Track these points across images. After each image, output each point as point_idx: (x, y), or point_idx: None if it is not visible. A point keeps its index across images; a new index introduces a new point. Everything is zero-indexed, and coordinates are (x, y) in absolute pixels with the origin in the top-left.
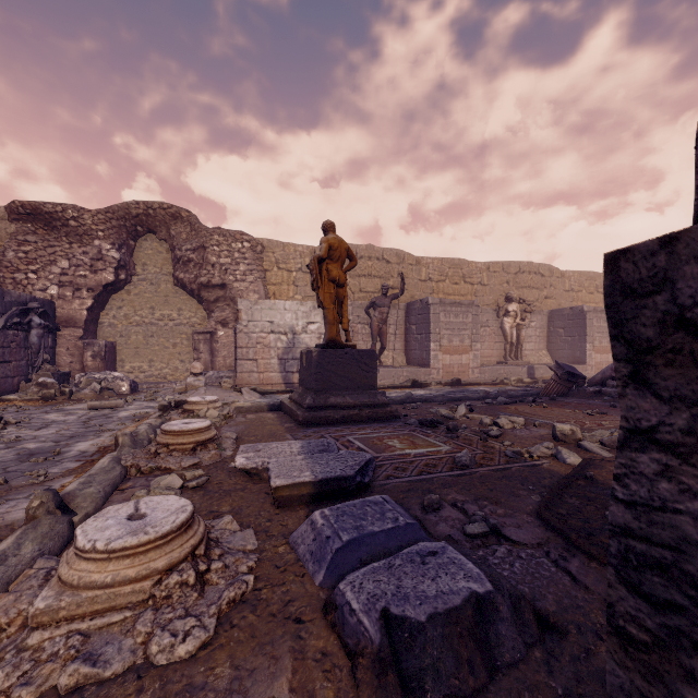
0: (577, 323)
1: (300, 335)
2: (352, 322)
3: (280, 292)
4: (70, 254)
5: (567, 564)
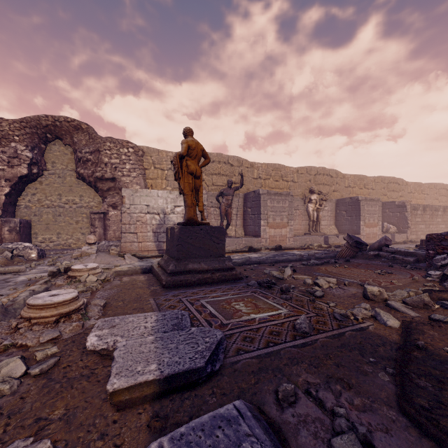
0: (354, 207)
1: (169, 215)
2: (207, 206)
3: (156, 185)
4: None
5: None
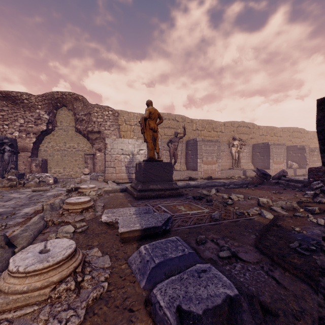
0: (266, 150)
1: (136, 155)
2: (161, 149)
3: (126, 135)
4: (24, 116)
5: (273, 273)
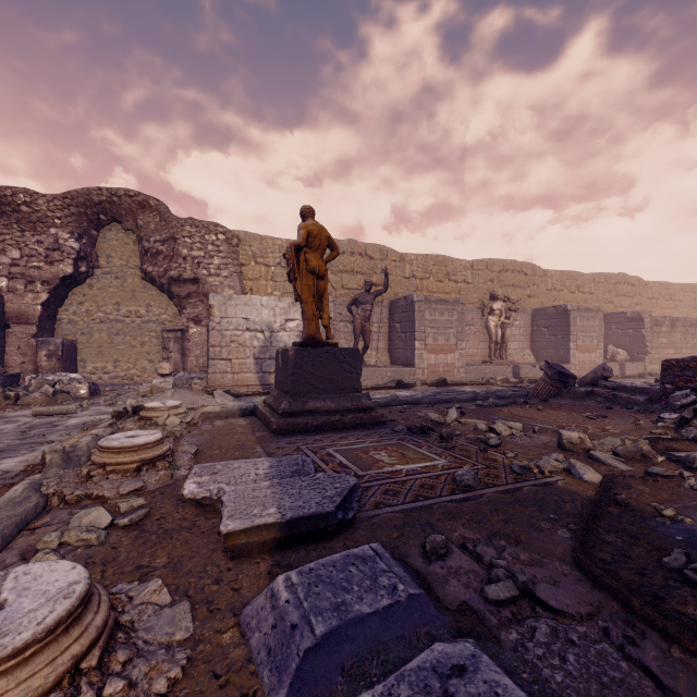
0: (561, 322)
1: (278, 333)
2: (334, 320)
3: (258, 288)
4: (21, 243)
5: (640, 653)
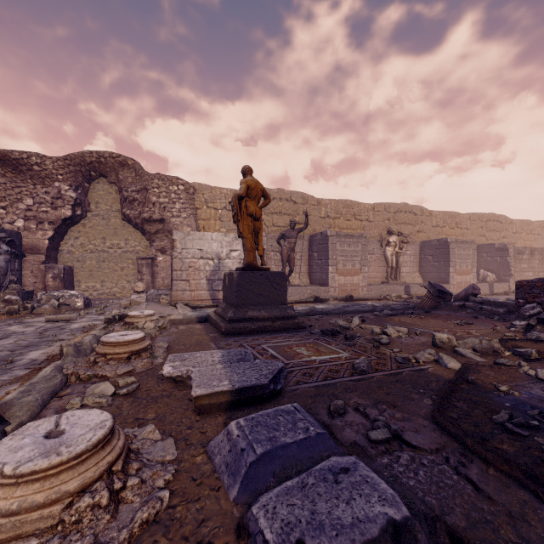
0: (442, 251)
1: (224, 260)
2: (267, 250)
3: (209, 226)
4: (34, 193)
5: (467, 471)
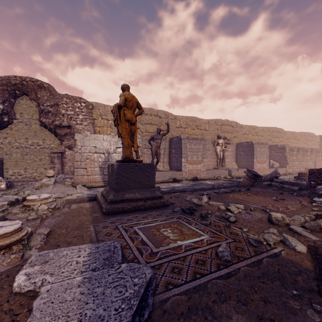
0: (249, 149)
1: (112, 154)
2: (142, 147)
3: (103, 131)
4: None
5: None
